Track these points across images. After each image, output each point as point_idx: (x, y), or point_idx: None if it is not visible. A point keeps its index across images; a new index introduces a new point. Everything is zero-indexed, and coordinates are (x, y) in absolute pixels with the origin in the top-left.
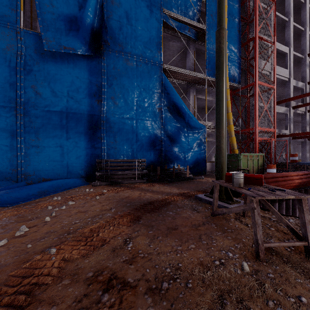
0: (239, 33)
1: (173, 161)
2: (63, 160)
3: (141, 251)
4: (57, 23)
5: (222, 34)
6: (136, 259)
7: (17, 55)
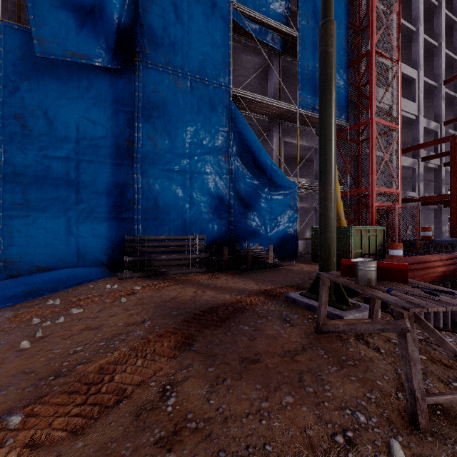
0: (347, 44)
1: (248, 238)
2: (70, 237)
3: (191, 414)
4: (60, 14)
5: (329, 30)
6: (181, 435)
7: None
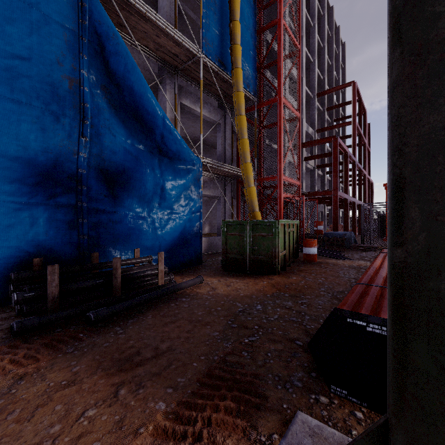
0: (255, 4)
1: (121, 240)
2: None
3: None
4: None
5: None
6: None
7: None
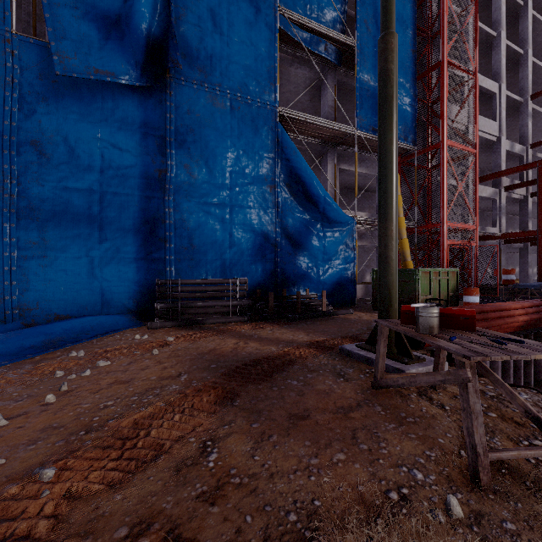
0: (414, 54)
1: (298, 282)
2: (93, 281)
3: (235, 469)
4: (81, 26)
5: (390, 45)
6: (224, 490)
7: (4, 84)
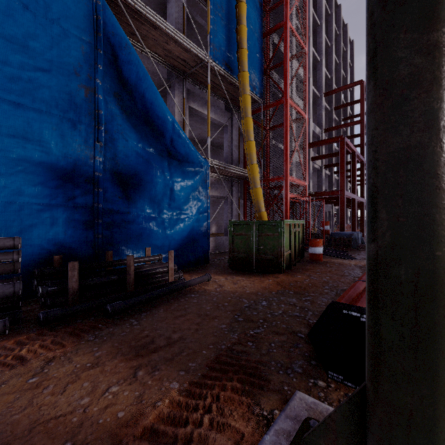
0: (261, 7)
1: (133, 239)
2: None
3: None
4: None
5: None
6: None
7: None
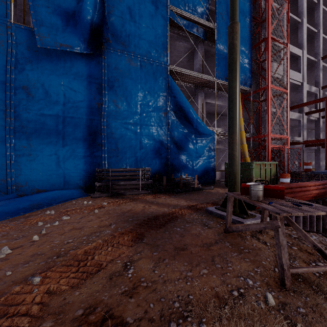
0: (250, 33)
1: (180, 170)
2: (59, 169)
3: (143, 278)
4: (52, 18)
5: (235, 29)
6: (137, 289)
7: (6, 53)
